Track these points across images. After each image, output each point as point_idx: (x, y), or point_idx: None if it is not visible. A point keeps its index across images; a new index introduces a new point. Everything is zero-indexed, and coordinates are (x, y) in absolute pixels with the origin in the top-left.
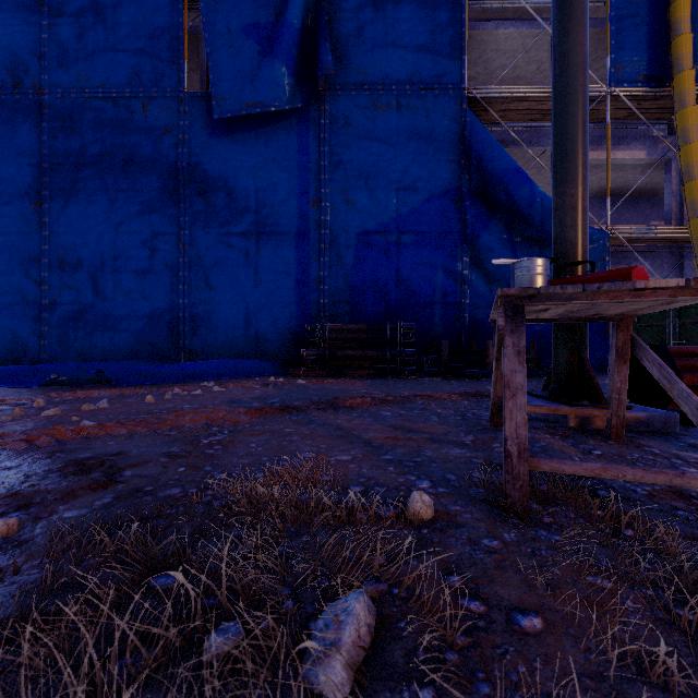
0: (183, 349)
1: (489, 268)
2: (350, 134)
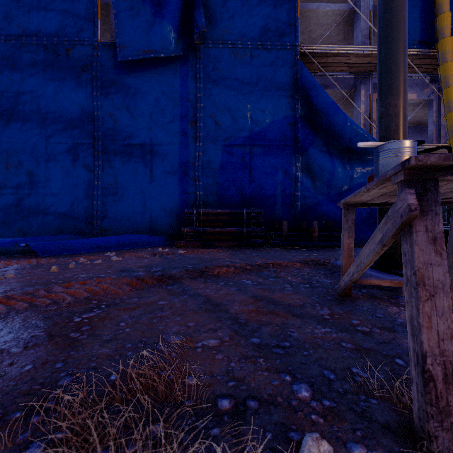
0: (97, 227)
1: (314, 171)
2: (217, 75)
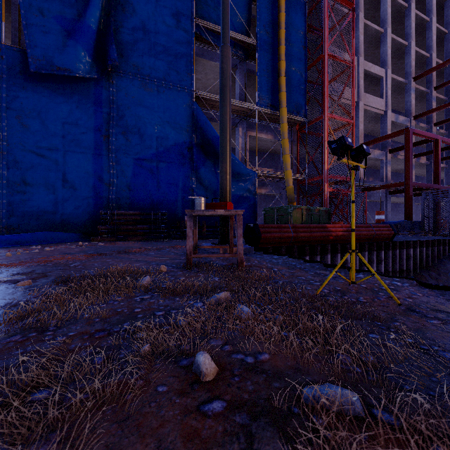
0: (1, 225)
1: (205, 184)
2: (129, 101)
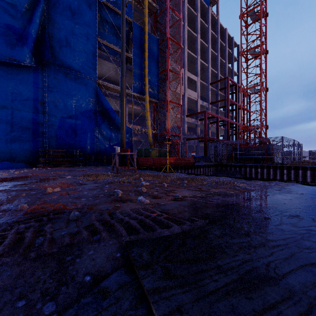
0: None
1: (104, 134)
2: (57, 82)
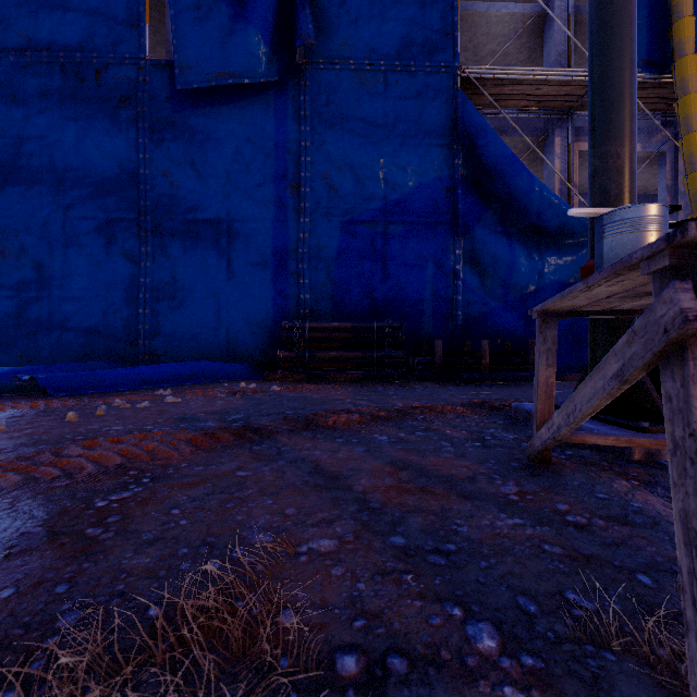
0: (144, 350)
1: (483, 263)
2: (333, 113)
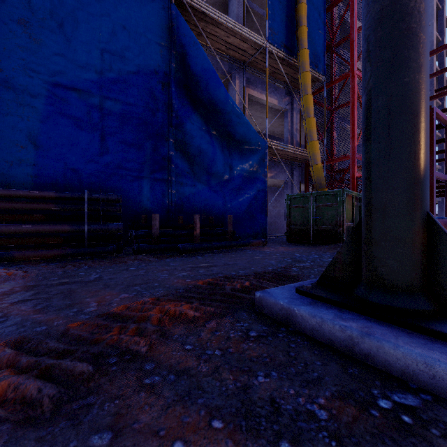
0: None
1: (192, 153)
2: None
